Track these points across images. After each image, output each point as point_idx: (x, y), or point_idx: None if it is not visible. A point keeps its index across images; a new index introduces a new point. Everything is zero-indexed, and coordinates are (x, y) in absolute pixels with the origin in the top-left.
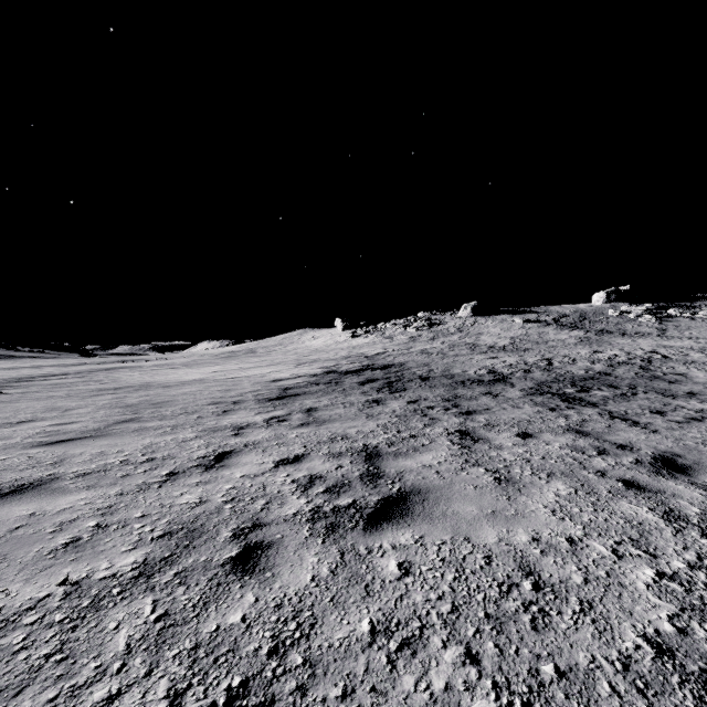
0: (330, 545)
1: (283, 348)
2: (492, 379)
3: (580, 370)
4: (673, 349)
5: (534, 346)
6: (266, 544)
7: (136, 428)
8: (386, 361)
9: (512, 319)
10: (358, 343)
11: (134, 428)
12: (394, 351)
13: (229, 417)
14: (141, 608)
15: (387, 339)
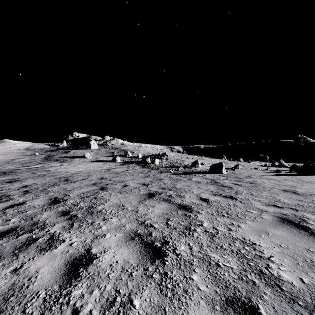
0: None
1: None
2: None
3: None
4: None
5: None
6: None
7: None
8: None
9: None
10: None
11: None
12: None
13: None
14: (230, 264)
15: None
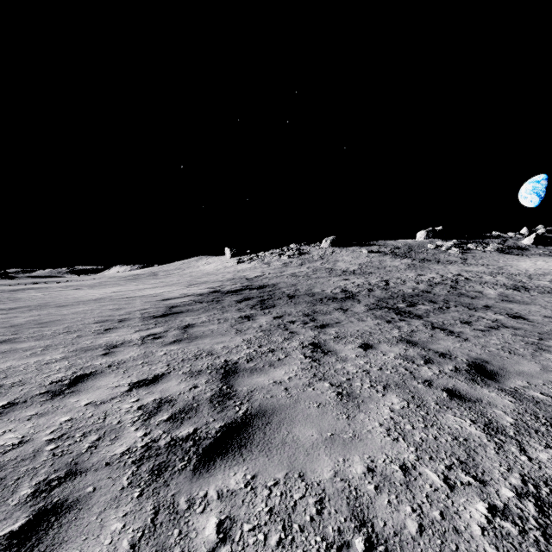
0: (147, 498)
1: (181, 272)
2: (343, 296)
3: (409, 289)
4: (472, 273)
5: (375, 270)
6: (68, 504)
7: (5, 349)
8: (262, 282)
9: (360, 250)
10: (242, 267)
11: (2, 349)
12: (270, 274)
13: (108, 335)
14: None
15: (265, 265)
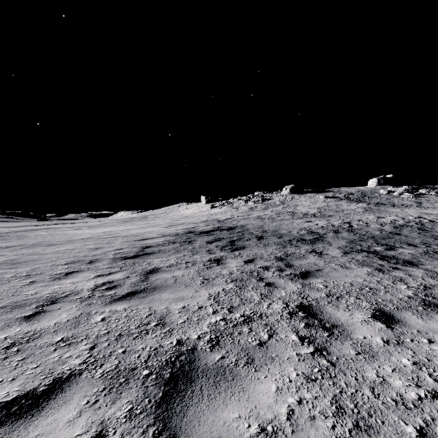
0: None
1: (165, 215)
2: (311, 238)
3: (375, 231)
4: (433, 215)
5: (334, 213)
6: None
7: None
8: (231, 224)
9: (317, 196)
10: (215, 211)
11: None
12: (238, 217)
13: (62, 281)
14: None
15: (234, 209)
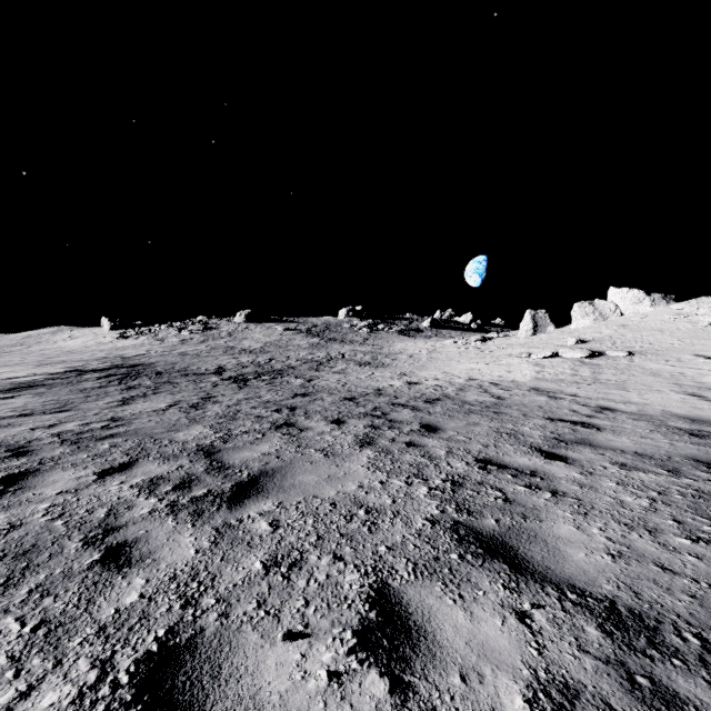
0: (26, 417)
1: (24, 349)
2: (212, 372)
3: (281, 366)
4: (355, 352)
5: (275, 349)
6: None
7: None
8: (138, 361)
9: (275, 327)
10: (125, 344)
11: None
12: (156, 353)
13: None
14: None
15: (157, 341)
